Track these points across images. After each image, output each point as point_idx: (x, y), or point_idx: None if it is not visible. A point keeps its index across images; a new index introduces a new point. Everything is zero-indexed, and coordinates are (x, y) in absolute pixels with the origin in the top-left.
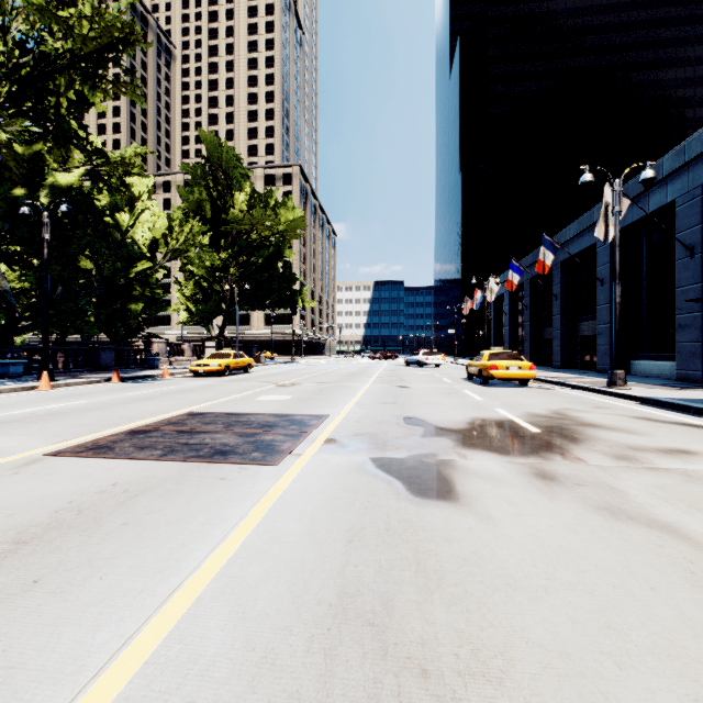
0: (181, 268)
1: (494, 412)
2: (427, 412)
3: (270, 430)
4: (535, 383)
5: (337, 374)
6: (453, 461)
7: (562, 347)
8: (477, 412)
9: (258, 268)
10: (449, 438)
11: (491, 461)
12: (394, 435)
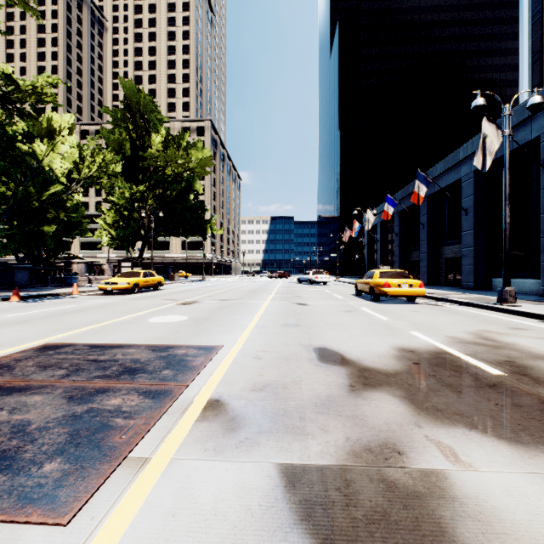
0: (105, 199)
1: (414, 337)
2: (339, 338)
3: (129, 380)
4: (420, 299)
5: (239, 290)
6: (447, 480)
7: (429, 267)
8: (394, 337)
9: (172, 200)
10: (394, 394)
11: (519, 476)
12: (311, 388)
